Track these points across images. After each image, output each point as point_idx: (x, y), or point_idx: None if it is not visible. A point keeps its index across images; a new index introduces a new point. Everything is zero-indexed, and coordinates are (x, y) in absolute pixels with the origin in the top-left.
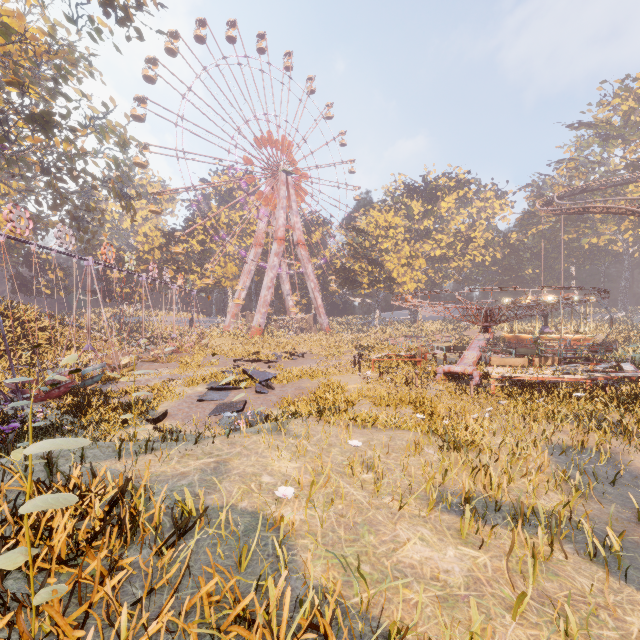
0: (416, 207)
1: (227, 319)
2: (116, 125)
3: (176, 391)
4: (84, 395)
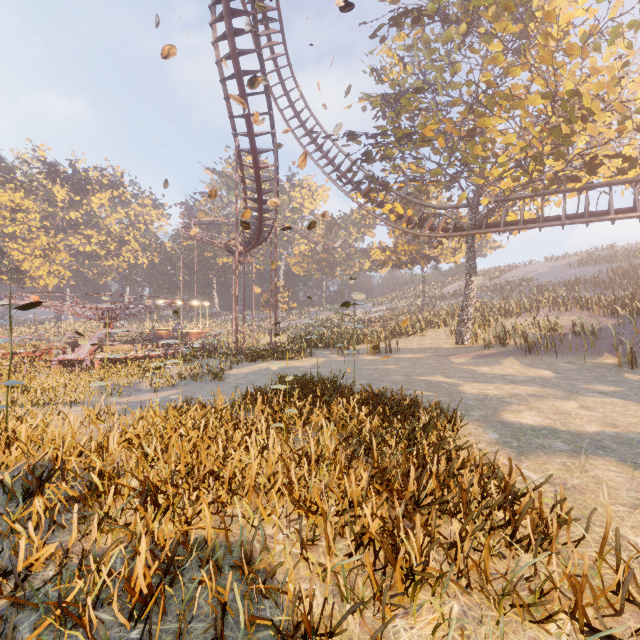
0: (60, 193)
1: None
2: None
3: None
4: None
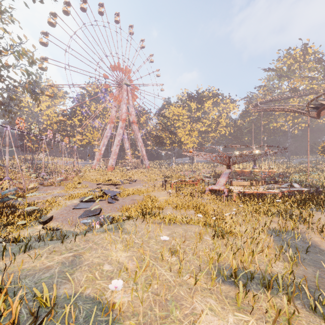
0: (193, 106)
1: (94, 162)
2: (27, 51)
3: (60, 203)
4: (2, 207)
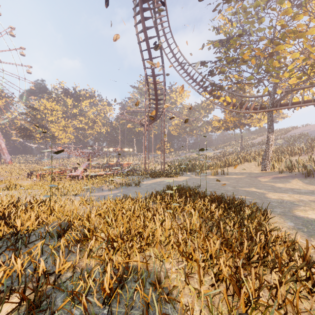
0: (69, 102)
1: None
2: None
3: None
4: None
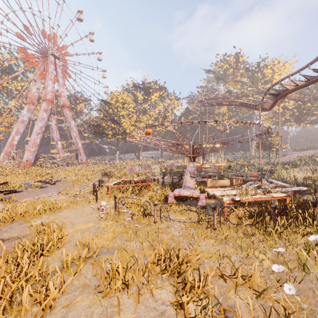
0: (139, 96)
1: (1, 156)
2: None
3: None
4: None
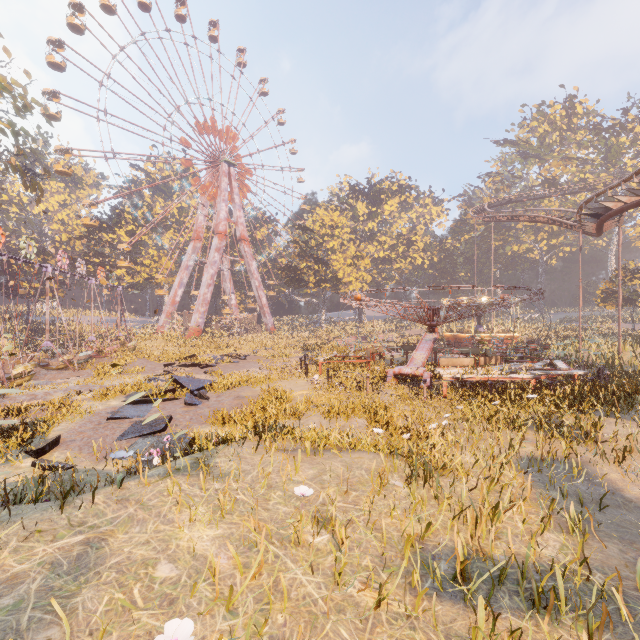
0: (361, 208)
1: (161, 319)
2: (12, 83)
3: (82, 407)
4: None
